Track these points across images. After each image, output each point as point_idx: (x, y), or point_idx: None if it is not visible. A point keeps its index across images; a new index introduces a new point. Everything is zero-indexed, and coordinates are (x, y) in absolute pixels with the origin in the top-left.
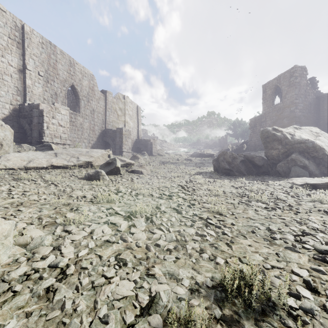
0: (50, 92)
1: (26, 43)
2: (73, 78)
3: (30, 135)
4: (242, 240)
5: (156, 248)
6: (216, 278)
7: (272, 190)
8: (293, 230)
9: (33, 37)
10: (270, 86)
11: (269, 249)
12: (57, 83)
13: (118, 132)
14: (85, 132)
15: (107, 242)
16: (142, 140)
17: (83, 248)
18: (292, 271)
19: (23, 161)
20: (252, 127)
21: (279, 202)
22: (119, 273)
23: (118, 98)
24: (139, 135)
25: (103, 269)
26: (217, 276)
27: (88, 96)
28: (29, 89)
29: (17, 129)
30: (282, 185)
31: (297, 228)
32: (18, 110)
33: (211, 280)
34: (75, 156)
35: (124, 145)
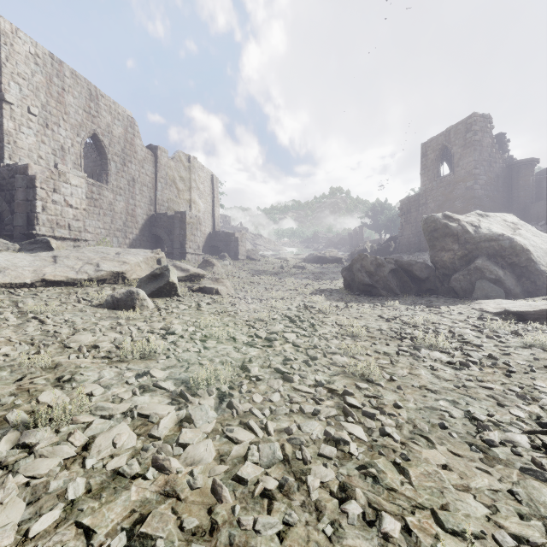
0: (52, 145)
1: (4, 53)
2: (95, 121)
3: (10, 222)
4: (426, 451)
5: (235, 490)
6: None
7: (451, 325)
8: (519, 418)
9: (18, 42)
10: (433, 147)
11: (490, 478)
12: (65, 130)
13: (177, 219)
14: (119, 218)
15: (118, 477)
16: (220, 234)
17: (52, 502)
18: None
19: None
20: (404, 213)
21: (469, 349)
22: None
23: (178, 160)
24: (216, 224)
25: None
26: None
27: (124, 154)
28: (9, 138)
29: None
30: (463, 314)
31: (523, 412)
32: None
33: None
34: (93, 261)
35: (189, 242)
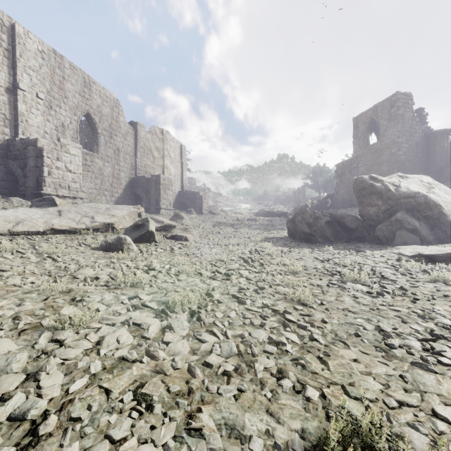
0: (55, 123)
1: (19, 51)
2: (88, 103)
3: (23, 184)
4: (342, 351)
5: (204, 371)
6: (308, 431)
7: (373, 265)
8: (417, 331)
9: (29, 42)
10: (363, 120)
11: (388, 367)
12: (65, 110)
13: (153, 181)
14: (107, 181)
15: (123, 361)
16: (187, 193)
17: (81, 374)
18: (434, 412)
19: (8, 222)
20: (339, 175)
21: (385, 283)
22: (138, 429)
23: (153, 133)
24: (184, 185)
25: (109, 420)
26: (310, 427)
27: (111, 129)
28: (22, 117)
29: (4, 176)
30: (385, 257)
31: (421, 327)
32: (6, 148)
33: (301, 437)
34: (89, 214)
35: (163, 200)
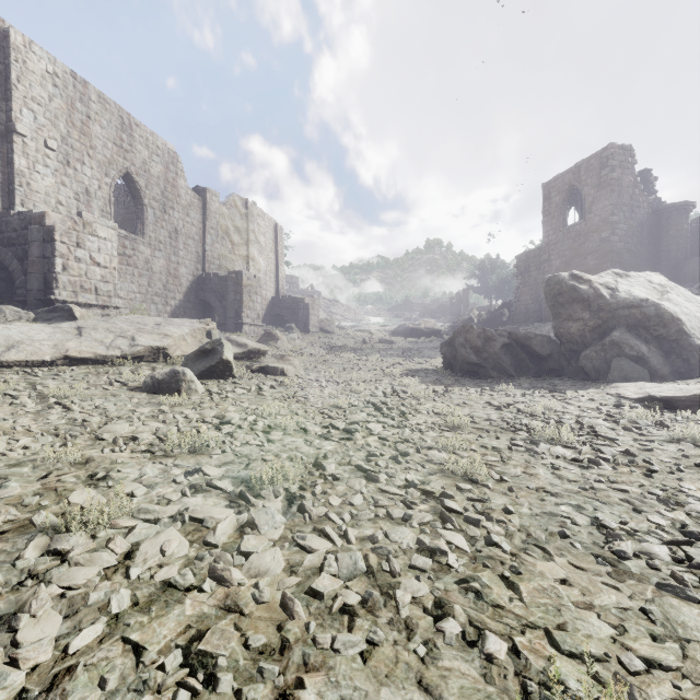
0: (75, 187)
1: (15, 73)
2: (127, 157)
3: (23, 284)
4: (541, 564)
5: (310, 605)
6: None
7: (579, 414)
8: (659, 526)
9: (32, 58)
10: (559, 187)
11: (619, 594)
12: (91, 168)
13: (231, 281)
14: (158, 280)
15: (169, 589)
16: (286, 299)
17: (93, 616)
18: None
19: None
20: (521, 273)
21: (601, 443)
22: None
23: (232, 206)
24: (280, 287)
25: None
26: None
27: (165, 198)
28: (22, 179)
29: None
30: (595, 401)
31: (665, 519)
32: None
33: None
34: (127, 334)
35: (246, 310)
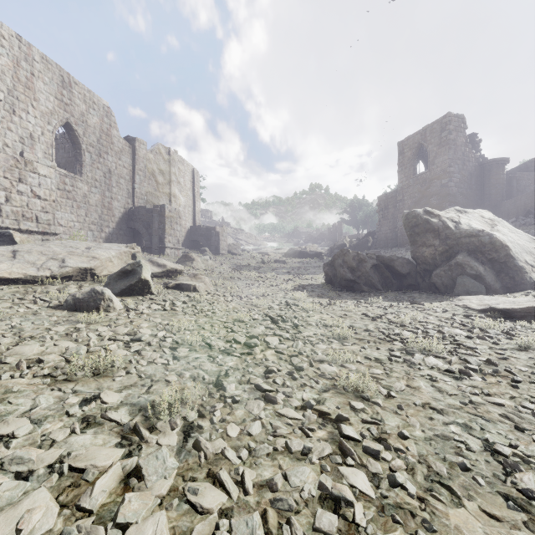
0: (20, 133)
1: None
2: (67, 109)
3: None
4: (453, 512)
5: None
6: None
7: (439, 323)
8: None
9: None
10: (410, 145)
11: None
12: (34, 117)
13: (156, 213)
14: (94, 211)
15: None
16: (201, 228)
17: None
18: None
19: None
20: (382, 209)
21: (465, 353)
22: None
23: (157, 153)
24: (196, 218)
25: None
26: None
27: (100, 145)
28: None
29: None
30: (448, 311)
31: None
32: None
33: None
34: (58, 256)
35: (168, 237)
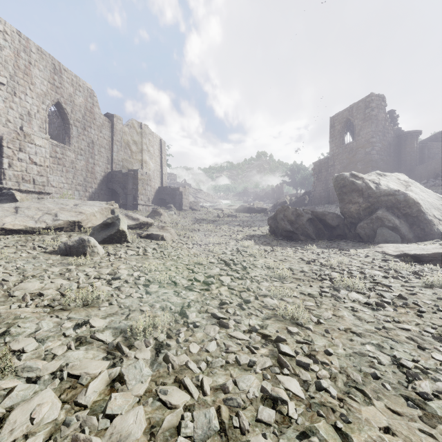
0: (20, 111)
1: None
2: (58, 91)
3: None
4: (364, 409)
5: None
6: None
7: (361, 266)
8: (441, 363)
9: None
10: (339, 120)
11: None
12: (31, 98)
13: (130, 176)
14: (80, 175)
15: None
16: (167, 188)
17: None
18: None
19: None
20: (316, 173)
21: (381, 289)
22: None
23: (131, 127)
24: (163, 180)
25: None
26: None
27: (85, 120)
28: None
29: None
30: (369, 256)
31: None
32: None
33: None
34: (52, 211)
35: (140, 195)
